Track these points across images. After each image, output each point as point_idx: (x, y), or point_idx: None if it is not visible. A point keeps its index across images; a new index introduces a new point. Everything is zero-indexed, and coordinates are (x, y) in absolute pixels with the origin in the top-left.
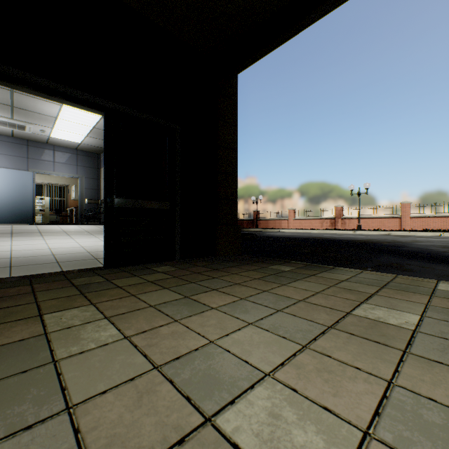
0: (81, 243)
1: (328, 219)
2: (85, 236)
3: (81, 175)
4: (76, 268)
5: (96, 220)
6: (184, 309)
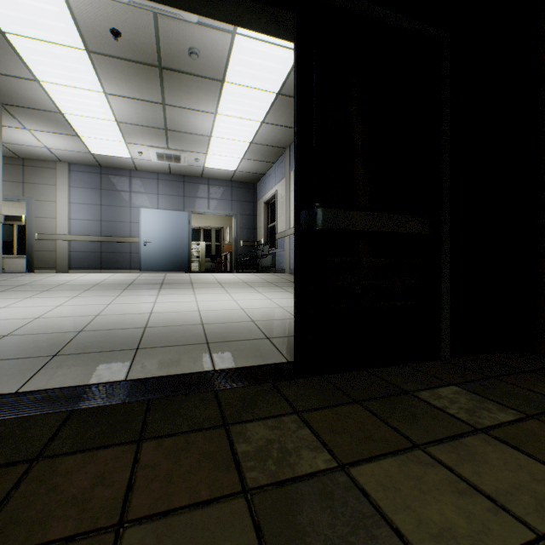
0: (240, 302)
1: None
2: (243, 289)
3: (236, 211)
4: (238, 363)
5: (251, 267)
6: None
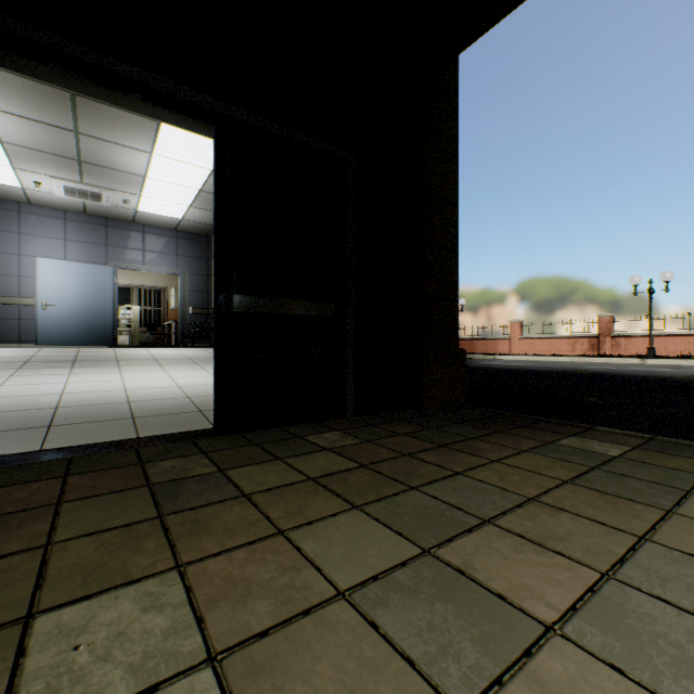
0: (178, 380)
1: (585, 338)
2: (185, 366)
3: (183, 269)
4: (164, 431)
5: (205, 340)
6: (452, 627)
